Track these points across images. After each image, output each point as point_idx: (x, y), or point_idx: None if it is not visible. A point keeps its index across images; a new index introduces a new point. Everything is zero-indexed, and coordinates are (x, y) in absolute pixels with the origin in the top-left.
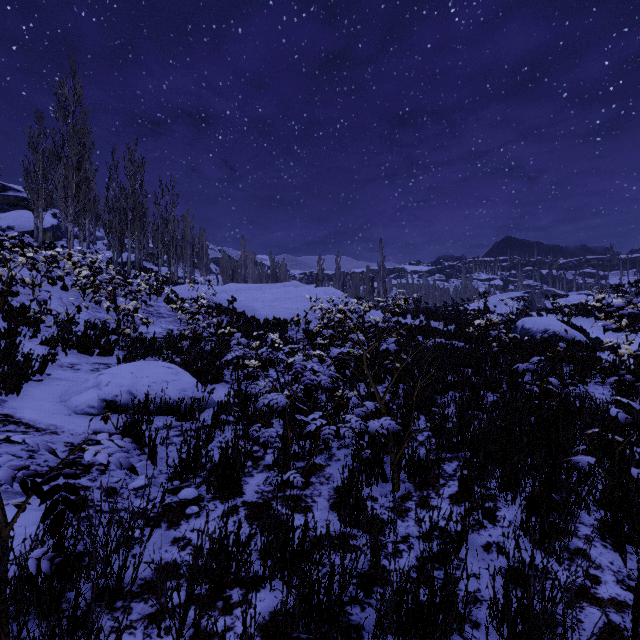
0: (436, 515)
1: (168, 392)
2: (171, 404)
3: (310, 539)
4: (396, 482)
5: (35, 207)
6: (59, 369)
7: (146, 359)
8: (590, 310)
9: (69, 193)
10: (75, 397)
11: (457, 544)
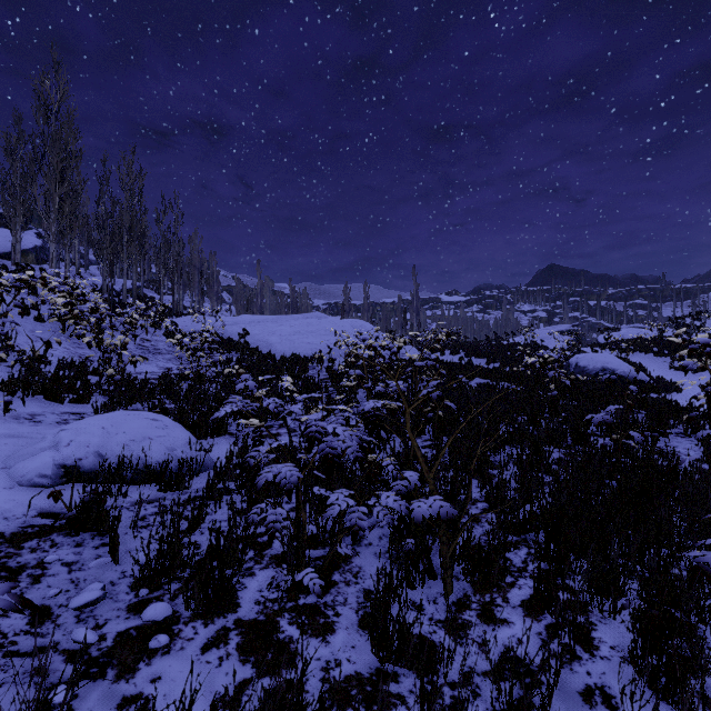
0: (507, 635)
1: (151, 452)
2: (153, 469)
3: (330, 686)
4: (449, 582)
5: (11, 224)
6: (13, 422)
7: (133, 406)
8: (648, 345)
9: (51, 207)
10: (22, 462)
11: (549, 700)
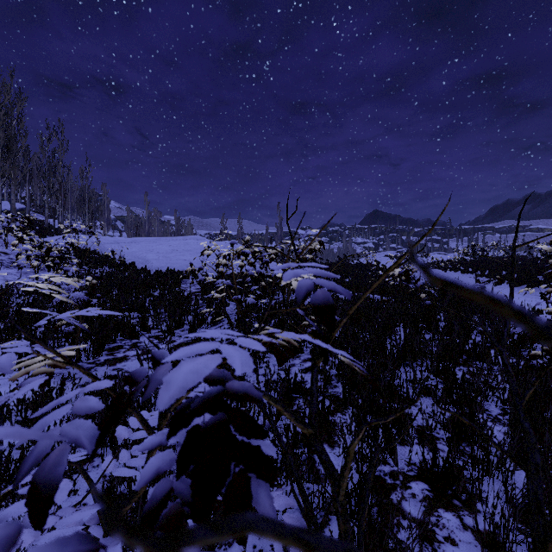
0: None
1: None
2: None
3: None
4: None
5: None
6: None
7: None
8: (456, 265)
9: None
10: None
11: None
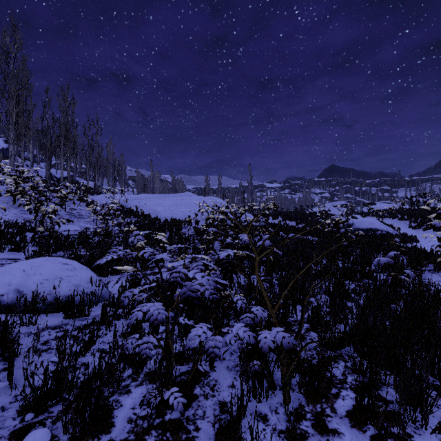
0: None
1: (60, 288)
2: (61, 301)
3: None
4: (287, 396)
5: None
6: None
7: (57, 253)
8: (394, 213)
9: (10, 121)
10: None
11: None
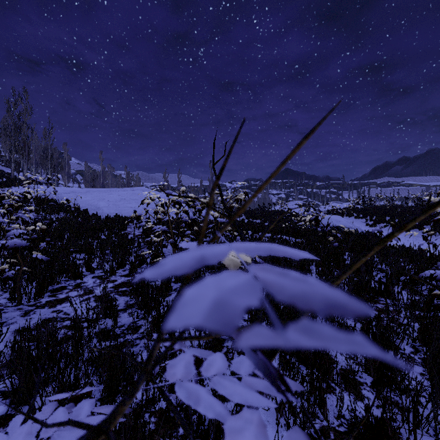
0: None
1: None
2: None
3: None
4: None
5: None
6: None
7: None
8: (350, 212)
9: None
10: None
11: None
